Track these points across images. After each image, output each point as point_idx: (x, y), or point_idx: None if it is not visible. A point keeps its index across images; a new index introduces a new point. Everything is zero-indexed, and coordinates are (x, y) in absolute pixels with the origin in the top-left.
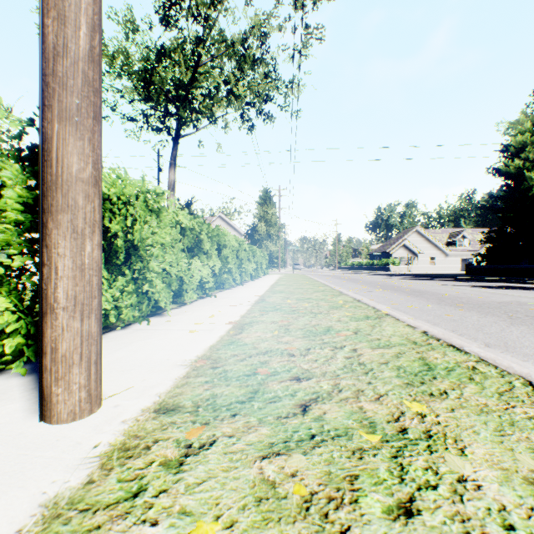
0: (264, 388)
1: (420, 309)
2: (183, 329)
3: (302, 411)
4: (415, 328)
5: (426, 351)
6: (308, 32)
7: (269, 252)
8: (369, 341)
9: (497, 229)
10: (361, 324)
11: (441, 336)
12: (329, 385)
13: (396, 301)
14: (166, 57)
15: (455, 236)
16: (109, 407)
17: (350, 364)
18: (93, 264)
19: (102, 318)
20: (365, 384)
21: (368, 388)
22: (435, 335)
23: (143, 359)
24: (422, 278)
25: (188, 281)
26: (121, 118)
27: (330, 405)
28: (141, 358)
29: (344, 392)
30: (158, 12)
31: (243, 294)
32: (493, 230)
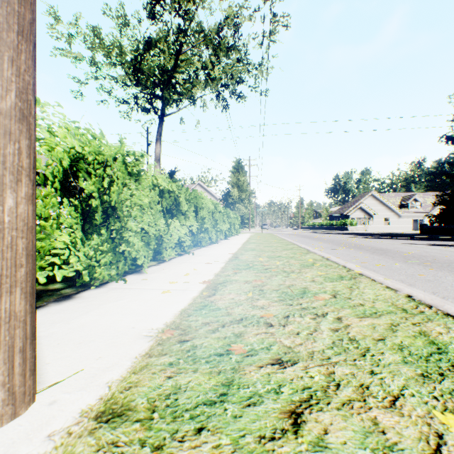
0: (239, 377)
1: (389, 267)
2: (157, 288)
3: (293, 426)
4: (396, 291)
5: (424, 323)
6: (275, 21)
7: (241, 214)
8: (352, 307)
9: (451, 192)
10: (337, 286)
11: (431, 302)
12: (321, 374)
13: (363, 259)
14: (152, 46)
15: (408, 199)
16: (42, 405)
17: (340, 340)
18: (17, 223)
19: (34, 291)
20: (368, 374)
21: (373, 382)
22: (423, 301)
23: (107, 326)
24: (379, 237)
25: (166, 240)
26: (116, 101)
27: (330, 414)
28: (105, 325)
29: (343, 389)
30: (145, 8)
31: (217, 251)
32: (446, 193)
